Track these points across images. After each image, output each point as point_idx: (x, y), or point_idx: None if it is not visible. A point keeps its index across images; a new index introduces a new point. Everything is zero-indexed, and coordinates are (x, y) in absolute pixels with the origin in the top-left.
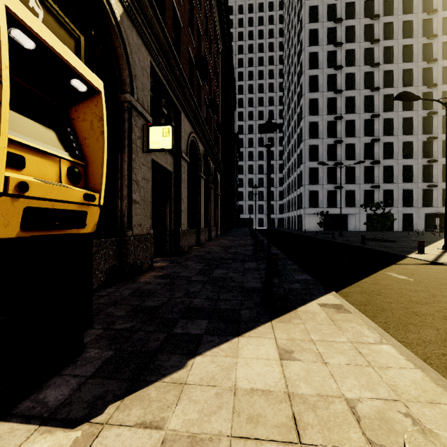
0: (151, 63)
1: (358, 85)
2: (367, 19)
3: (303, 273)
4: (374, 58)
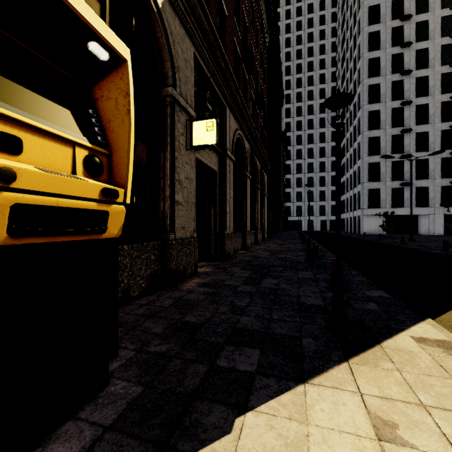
0: (195, 55)
1: (433, 62)
2: None
3: (376, 288)
4: None
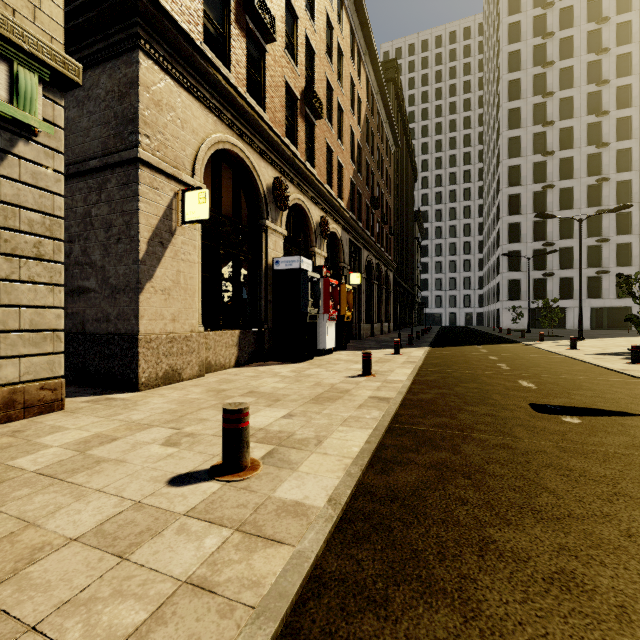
0: (349, 238)
1: (578, 142)
2: (591, 54)
3: (427, 344)
4: (602, 104)
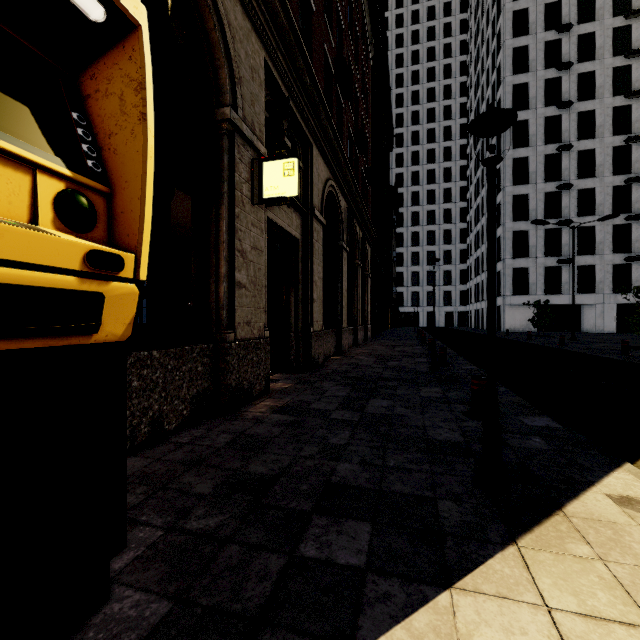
0: (267, 63)
1: (601, 91)
2: None
3: (538, 413)
4: (632, 42)
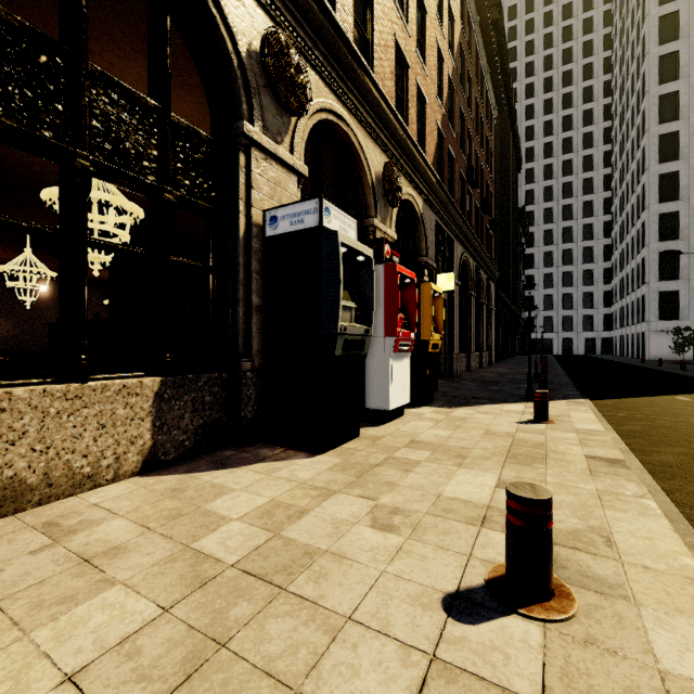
0: (435, 220)
1: None
2: None
3: (574, 391)
4: None
